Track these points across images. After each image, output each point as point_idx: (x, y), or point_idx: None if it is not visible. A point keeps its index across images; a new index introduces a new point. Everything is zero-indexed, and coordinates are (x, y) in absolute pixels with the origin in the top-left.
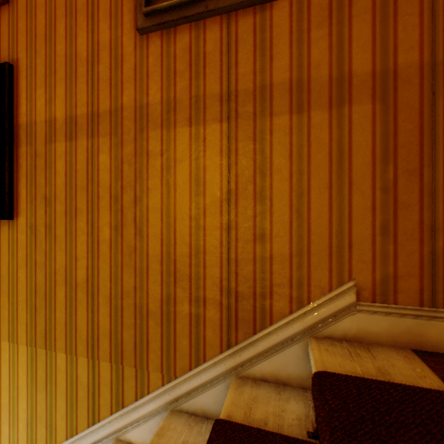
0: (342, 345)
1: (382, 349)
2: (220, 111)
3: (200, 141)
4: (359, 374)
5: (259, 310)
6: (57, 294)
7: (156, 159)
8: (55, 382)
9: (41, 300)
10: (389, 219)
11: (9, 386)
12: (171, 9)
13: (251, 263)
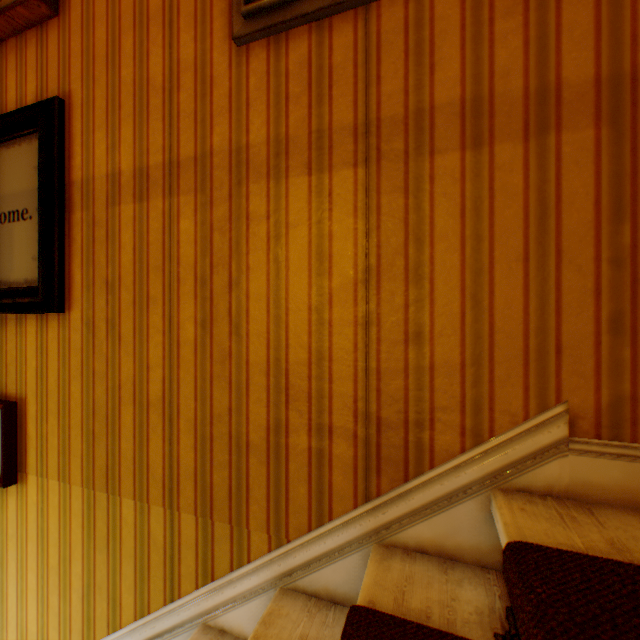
0: (546, 503)
1: (613, 512)
2: (354, 150)
3: (324, 196)
4: (580, 549)
5: (412, 446)
6: (122, 416)
7: (260, 224)
8: (119, 539)
9: (102, 424)
10: (624, 308)
11: (59, 542)
12: (281, 5)
13: (401, 375)
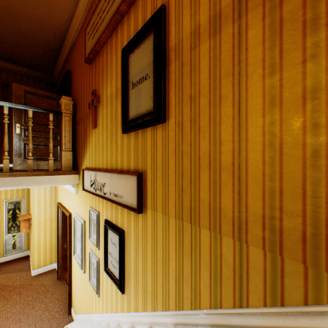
0: None
1: None
2: None
3: None
4: None
5: None
6: (200, 177)
7: None
8: (198, 253)
9: (186, 182)
10: None
11: (162, 247)
12: None
13: None
